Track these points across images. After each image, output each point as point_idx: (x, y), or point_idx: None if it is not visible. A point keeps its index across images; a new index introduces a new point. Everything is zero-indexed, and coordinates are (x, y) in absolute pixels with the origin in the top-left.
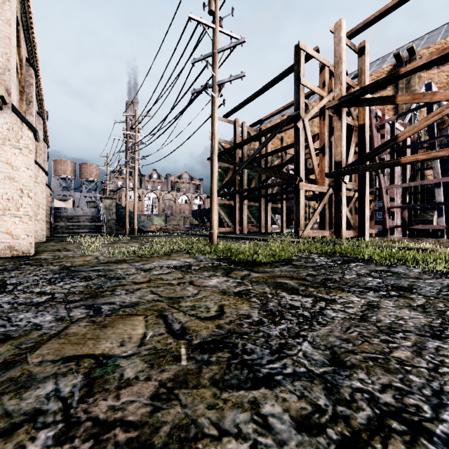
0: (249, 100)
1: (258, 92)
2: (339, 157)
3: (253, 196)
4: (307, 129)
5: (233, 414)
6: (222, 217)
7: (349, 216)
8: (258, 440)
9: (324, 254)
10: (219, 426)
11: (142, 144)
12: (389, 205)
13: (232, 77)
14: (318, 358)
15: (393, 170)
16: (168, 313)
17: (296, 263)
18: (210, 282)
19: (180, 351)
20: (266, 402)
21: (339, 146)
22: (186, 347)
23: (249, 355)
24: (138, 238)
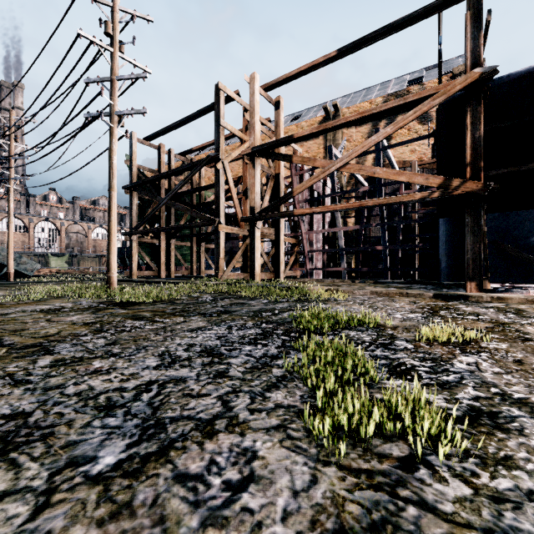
0: (174, 127)
1: (183, 121)
2: (253, 203)
3: (181, 235)
4: (228, 171)
5: (18, 363)
6: (143, 258)
7: (266, 259)
8: (25, 366)
9: (218, 294)
10: (6, 366)
11: (22, 158)
12: (309, 249)
13: (133, 111)
14: (101, 344)
15: (313, 217)
16: (6, 337)
17: (178, 301)
18: (70, 318)
19: (1, 351)
20: (44, 358)
21: (254, 192)
22: (8, 349)
23: (54, 347)
24: (12, 285)
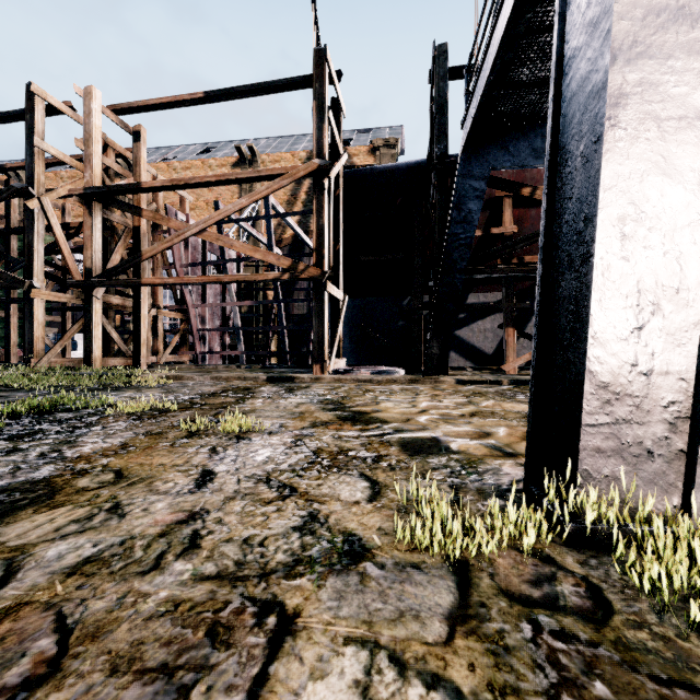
0: None
1: None
2: (90, 263)
3: None
4: (50, 213)
5: None
6: None
7: (119, 339)
8: None
9: None
10: None
11: None
12: (199, 328)
13: None
14: None
15: (205, 286)
16: None
17: None
18: None
19: None
20: None
21: (90, 249)
22: None
23: None
24: None
